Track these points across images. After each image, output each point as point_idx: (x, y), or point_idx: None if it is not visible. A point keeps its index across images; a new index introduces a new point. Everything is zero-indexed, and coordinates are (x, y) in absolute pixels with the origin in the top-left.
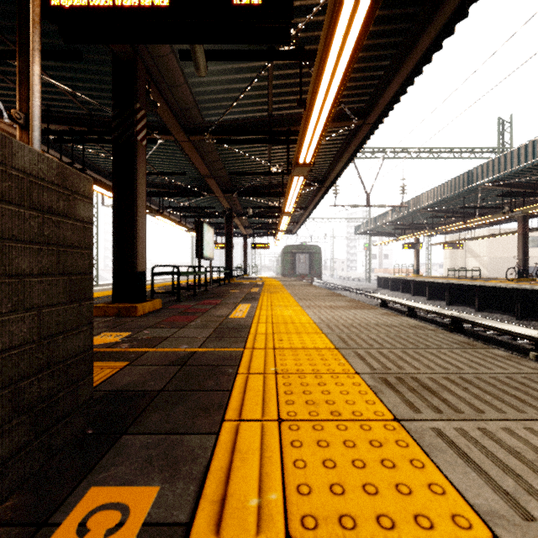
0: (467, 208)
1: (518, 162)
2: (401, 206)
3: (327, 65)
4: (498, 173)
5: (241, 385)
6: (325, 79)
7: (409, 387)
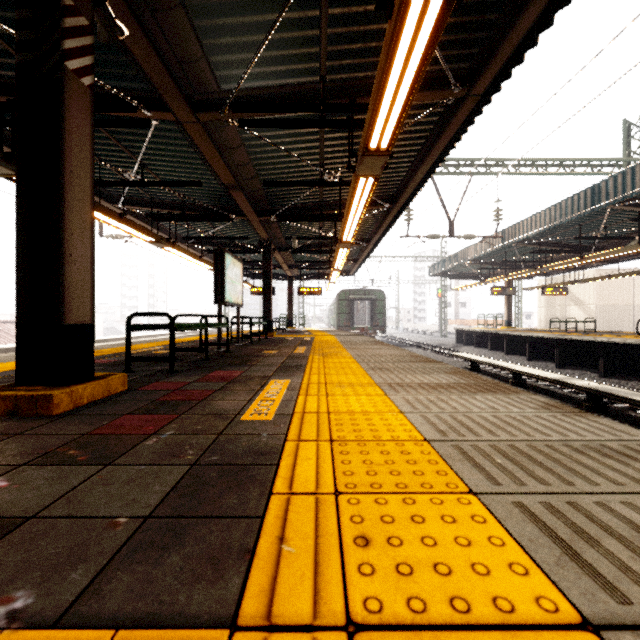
0: (585, 238)
1: None
2: (495, 236)
3: None
4: None
5: None
6: None
7: None
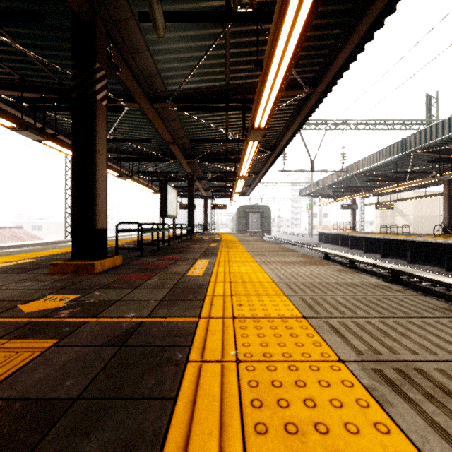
0: (400, 172)
1: (449, 130)
2: (341, 171)
3: (287, 15)
4: (430, 141)
5: (191, 385)
6: (284, 32)
7: (423, 391)
